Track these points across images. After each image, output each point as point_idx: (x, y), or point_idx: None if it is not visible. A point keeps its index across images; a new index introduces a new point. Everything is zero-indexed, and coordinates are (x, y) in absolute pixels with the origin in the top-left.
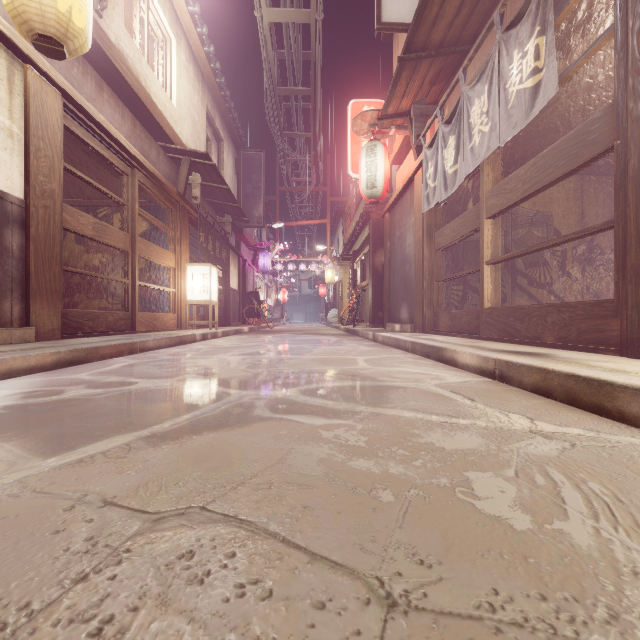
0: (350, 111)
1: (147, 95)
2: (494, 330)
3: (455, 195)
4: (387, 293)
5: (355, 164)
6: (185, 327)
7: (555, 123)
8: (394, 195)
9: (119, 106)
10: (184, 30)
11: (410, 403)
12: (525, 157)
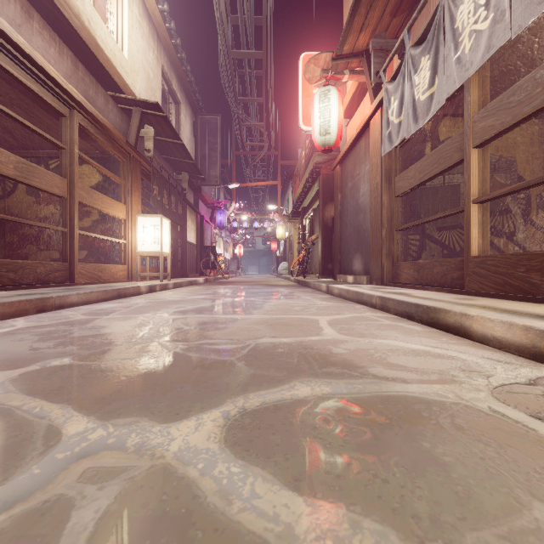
0: (301, 64)
1: (90, 36)
2: (489, 283)
3: (414, 139)
4: (338, 245)
5: (306, 117)
6: (136, 278)
7: (538, 48)
8: (346, 145)
9: (55, 41)
10: None
11: (540, 518)
12: (491, 97)
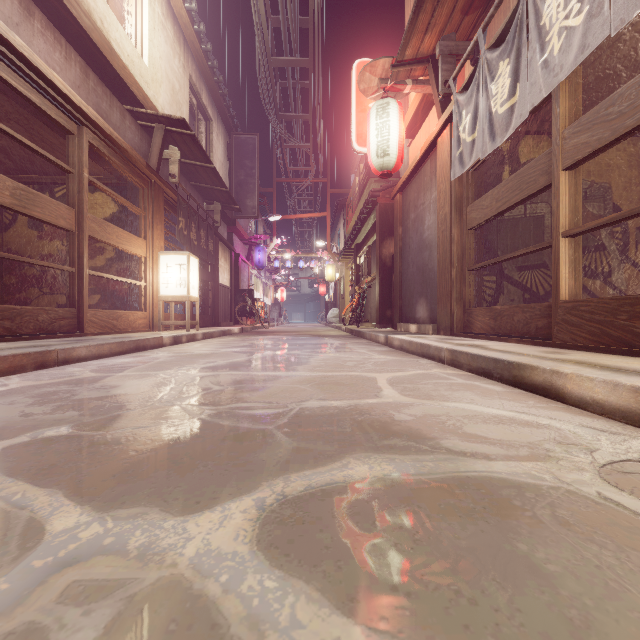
0: (355, 73)
1: (103, 38)
2: (582, 334)
3: (490, 161)
4: (398, 288)
5: (361, 135)
6: (158, 328)
7: (639, 51)
8: (409, 169)
9: (61, 44)
10: None
11: None
12: (582, 110)
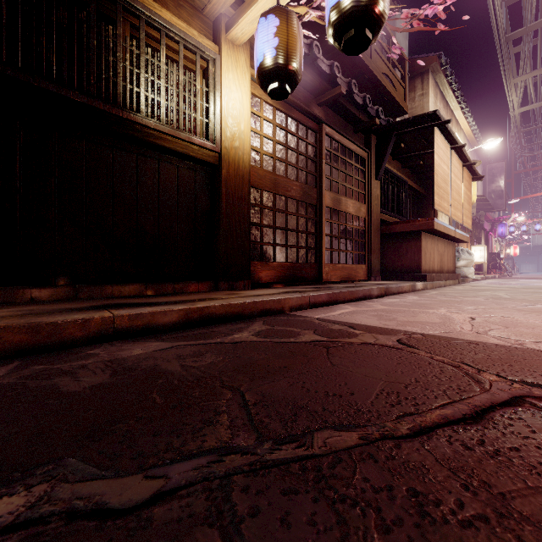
0: None
1: None
2: None
3: None
4: None
5: None
6: None
7: None
8: None
9: None
10: (466, 136)
11: None
12: None
